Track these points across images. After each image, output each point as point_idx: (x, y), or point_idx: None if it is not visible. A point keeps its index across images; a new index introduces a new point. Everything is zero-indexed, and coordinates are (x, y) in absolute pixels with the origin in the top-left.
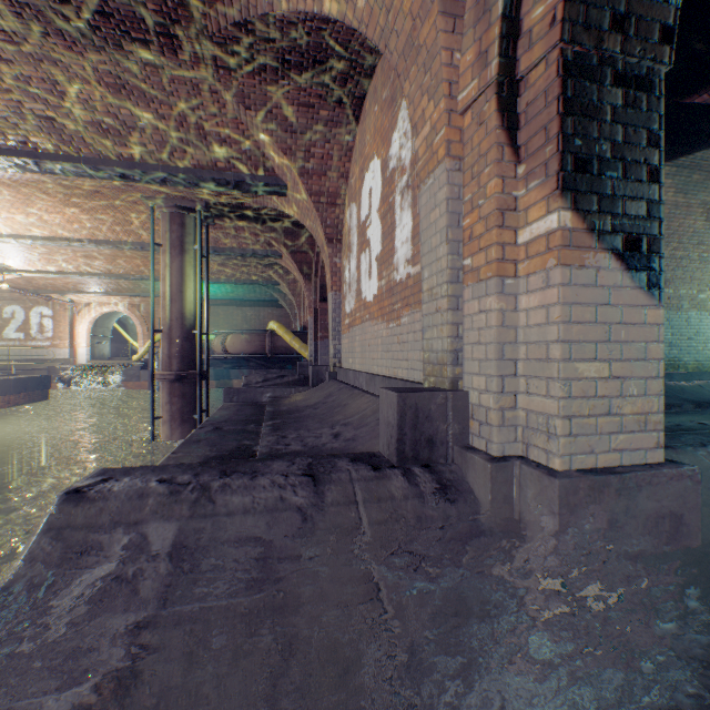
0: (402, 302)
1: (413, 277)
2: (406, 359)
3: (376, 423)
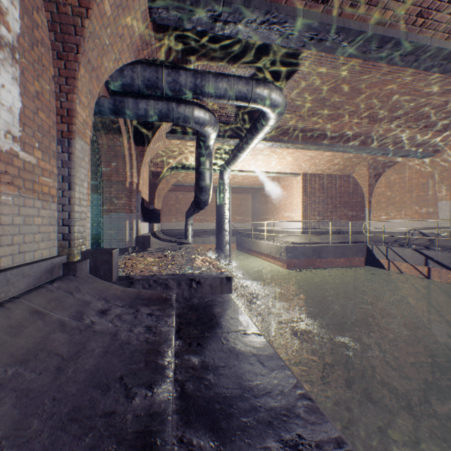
0: (1, 174)
1: (25, 162)
2: (12, 244)
3: (79, 292)
